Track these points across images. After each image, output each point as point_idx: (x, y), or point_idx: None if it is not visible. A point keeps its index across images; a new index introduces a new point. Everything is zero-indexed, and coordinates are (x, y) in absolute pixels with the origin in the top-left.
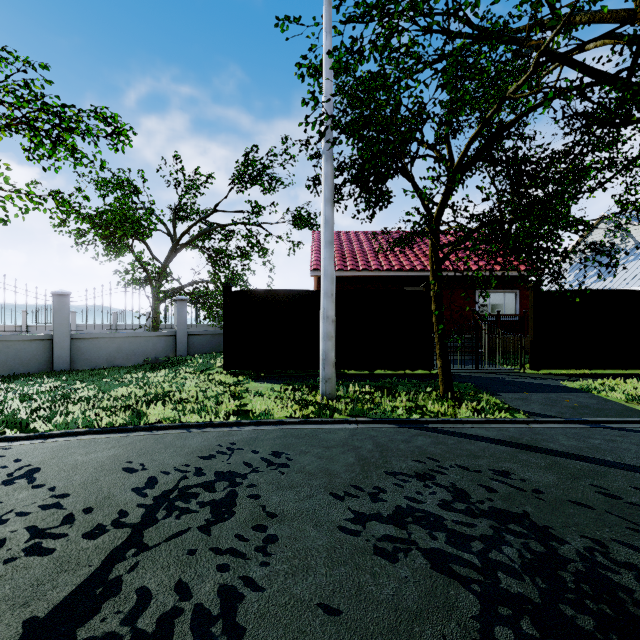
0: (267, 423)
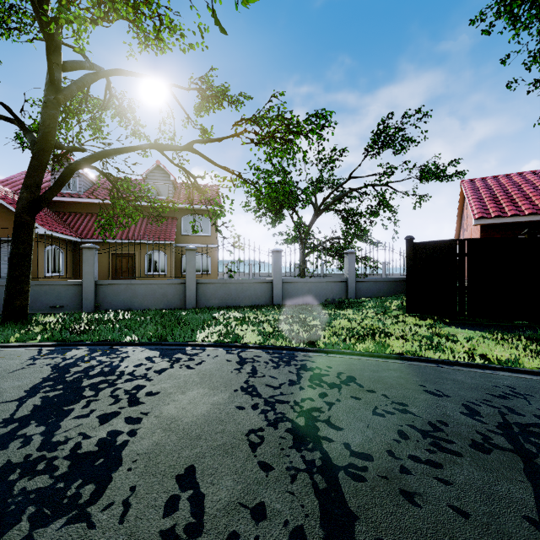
0: (523, 372)
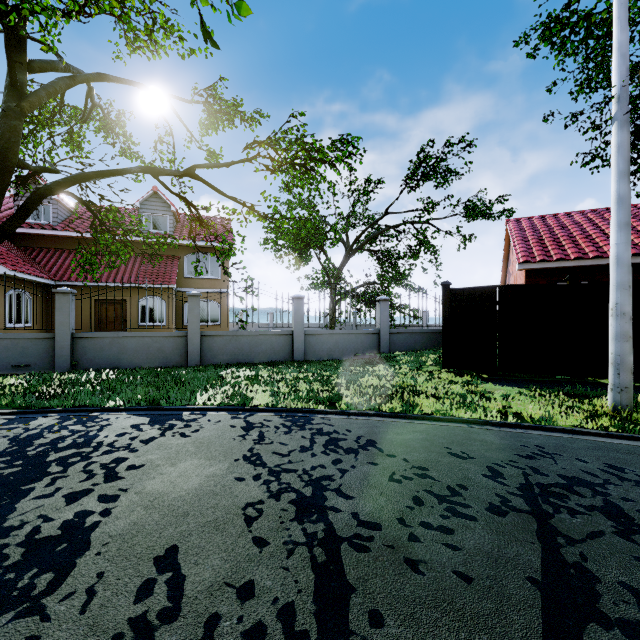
0: (555, 430)
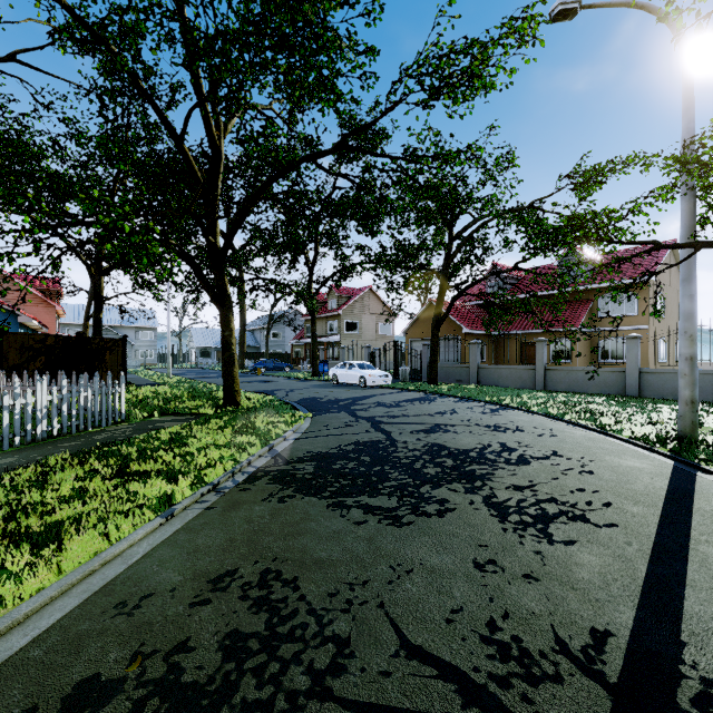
0: (606, 434)
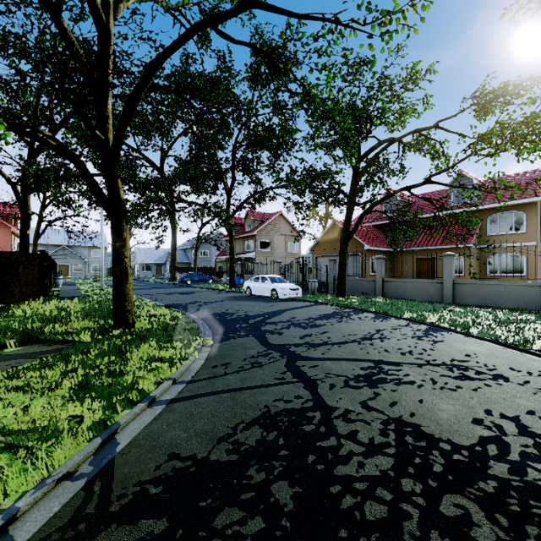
0: None
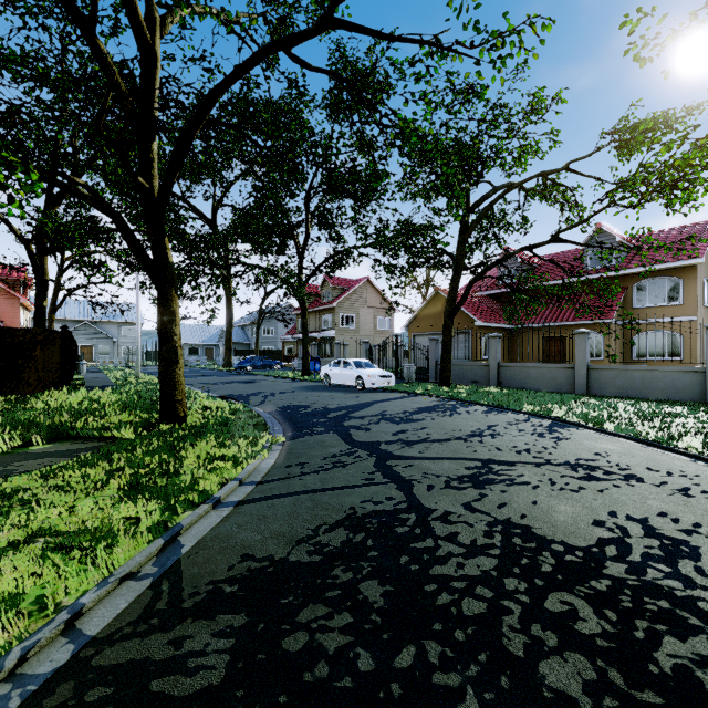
0: None
